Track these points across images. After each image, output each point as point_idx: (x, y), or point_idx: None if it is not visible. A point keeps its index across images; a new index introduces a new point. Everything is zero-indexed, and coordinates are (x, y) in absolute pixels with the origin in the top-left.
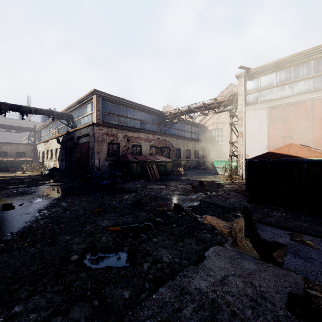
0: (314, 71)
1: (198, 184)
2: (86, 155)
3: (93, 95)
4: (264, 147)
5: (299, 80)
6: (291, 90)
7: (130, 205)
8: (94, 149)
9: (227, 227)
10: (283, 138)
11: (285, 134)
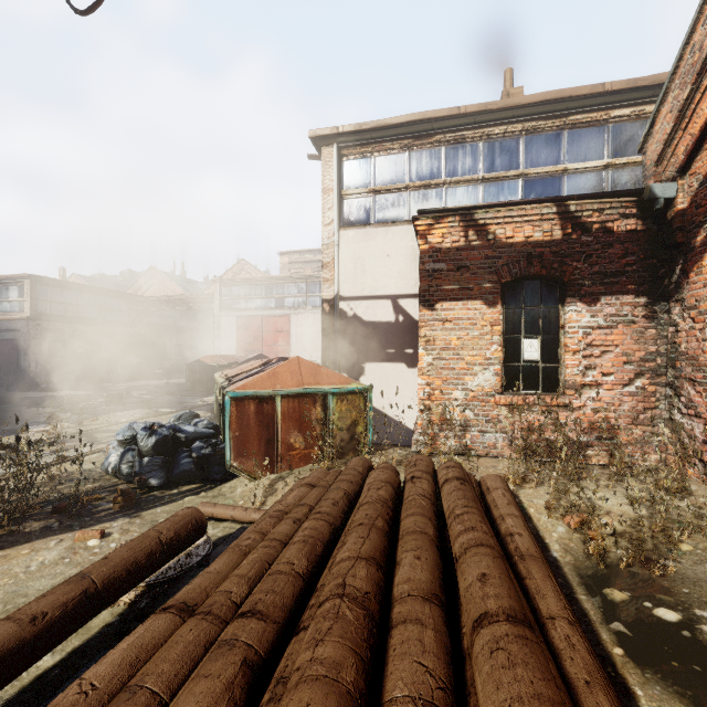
0: (265, 294)
1: (165, 385)
2: (13, 356)
3: (25, 279)
4: (234, 350)
5: (256, 298)
6: (252, 304)
7: (93, 396)
8: (30, 350)
9: (151, 397)
10: (245, 344)
11: (247, 340)
